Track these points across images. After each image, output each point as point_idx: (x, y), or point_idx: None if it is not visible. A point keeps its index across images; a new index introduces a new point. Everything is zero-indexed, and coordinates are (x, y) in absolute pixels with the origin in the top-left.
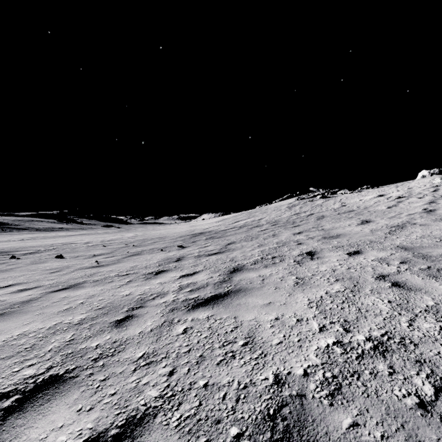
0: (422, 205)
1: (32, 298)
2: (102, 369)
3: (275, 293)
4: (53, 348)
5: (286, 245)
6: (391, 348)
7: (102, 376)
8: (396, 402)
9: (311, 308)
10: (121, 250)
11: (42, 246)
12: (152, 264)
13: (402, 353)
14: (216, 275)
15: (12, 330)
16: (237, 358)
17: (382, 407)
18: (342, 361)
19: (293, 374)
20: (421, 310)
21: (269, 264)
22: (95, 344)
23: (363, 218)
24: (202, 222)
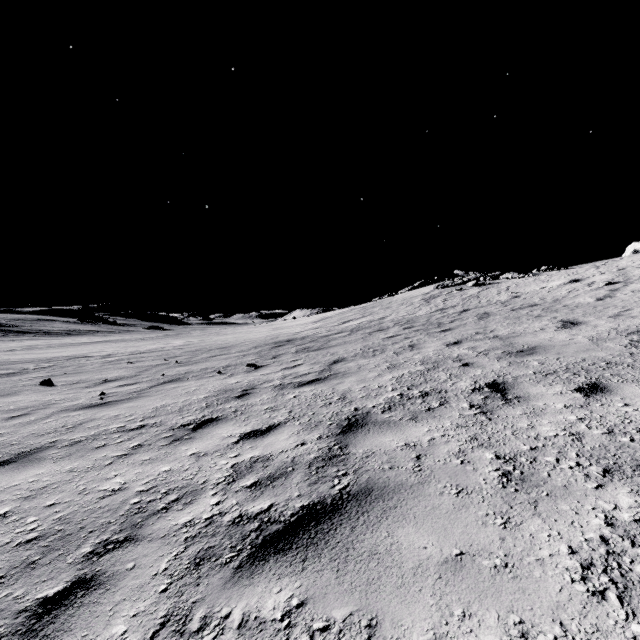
0: None
1: None
2: None
3: (462, 513)
4: None
5: (440, 367)
6: None
7: None
8: None
9: (603, 599)
10: (154, 370)
11: (34, 361)
12: (194, 404)
13: None
14: (313, 438)
15: None
16: None
17: None
18: None
19: None
20: None
21: (420, 412)
22: None
23: (562, 317)
24: (292, 323)
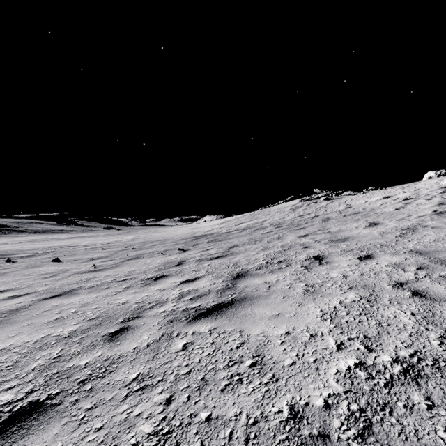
0: (431, 207)
1: (22, 306)
2: (89, 394)
3: (283, 303)
4: (37, 366)
5: (291, 249)
6: (425, 372)
7: (89, 404)
8: None
9: (325, 320)
10: (120, 253)
11: (40, 249)
12: (151, 269)
13: (438, 380)
14: (219, 282)
15: None
16: (245, 383)
17: None
18: (368, 389)
19: (312, 406)
20: None
21: (275, 270)
22: (84, 363)
23: (371, 220)
24: (204, 224)
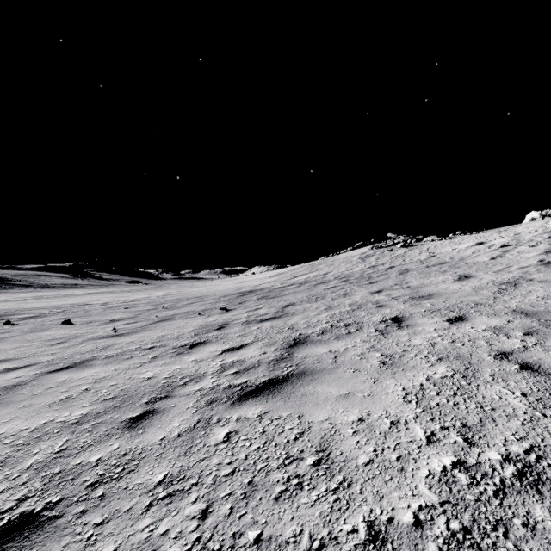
0: (536, 255)
1: (21, 382)
2: (100, 502)
3: (354, 379)
4: (34, 464)
5: (362, 308)
6: (547, 476)
7: (99, 517)
8: None
9: (409, 403)
10: (148, 313)
11: (47, 308)
12: (186, 334)
13: None
14: (271, 350)
15: None
16: (307, 489)
17: None
18: (472, 499)
19: (398, 523)
20: None
21: (342, 335)
22: (96, 459)
23: (460, 272)
24: (252, 277)
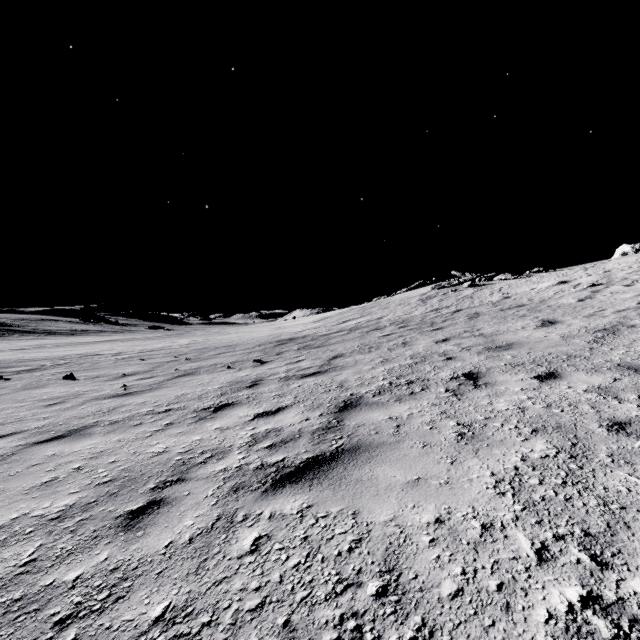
0: (634, 296)
1: None
2: None
3: (424, 457)
4: None
5: (427, 361)
6: None
7: None
8: None
9: (502, 495)
10: (167, 366)
11: (49, 359)
12: (210, 392)
13: None
14: (315, 416)
15: None
16: (369, 639)
17: None
18: None
19: None
20: None
21: (405, 396)
22: (74, 576)
23: (543, 317)
24: (293, 322)
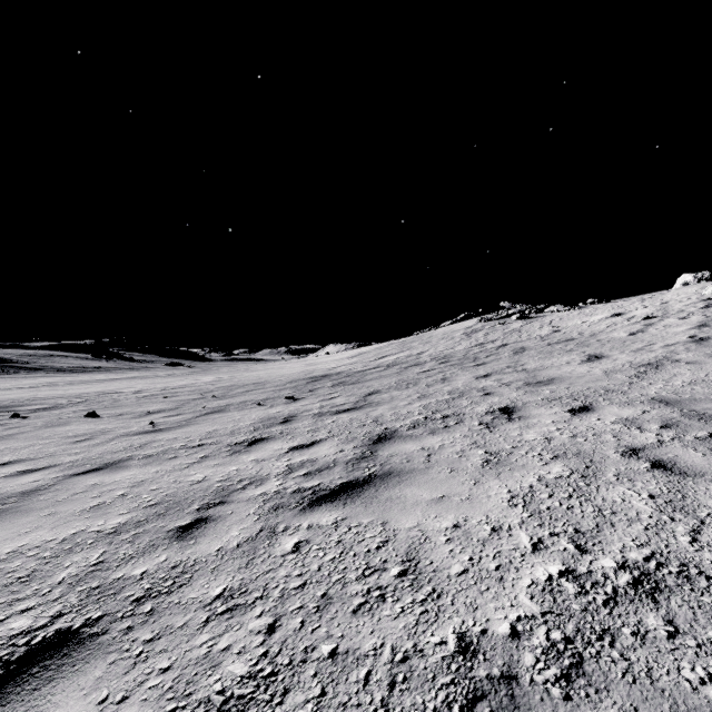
0: (687, 330)
1: (40, 486)
2: (149, 618)
3: (450, 480)
4: (67, 578)
5: (465, 396)
6: (666, 584)
7: (148, 633)
8: (688, 694)
9: (514, 507)
10: (193, 404)
11: (65, 397)
12: (243, 428)
13: (687, 595)
14: (349, 448)
15: (0, 544)
16: (390, 601)
17: (663, 705)
18: (579, 609)
19: (492, 634)
20: (710, 512)
21: (438, 429)
22: (140, 572)
23: (590, 352)
24: (326, 358)
